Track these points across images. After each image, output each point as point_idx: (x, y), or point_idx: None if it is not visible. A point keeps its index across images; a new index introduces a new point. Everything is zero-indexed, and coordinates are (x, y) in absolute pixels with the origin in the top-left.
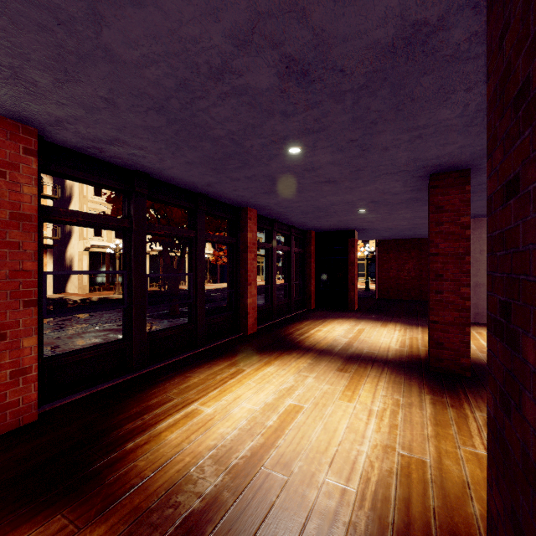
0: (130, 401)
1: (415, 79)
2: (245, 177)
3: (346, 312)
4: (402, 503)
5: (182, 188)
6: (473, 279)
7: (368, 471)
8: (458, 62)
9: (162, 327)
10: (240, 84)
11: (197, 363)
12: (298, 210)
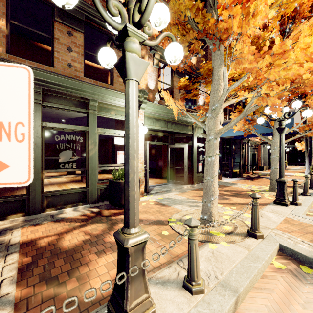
0: None
1: None
2: None
3: None
4: (72, 180)
5: None
6: None
7: (67, 180)
8: None
9: None
10: None
11: None
12: None
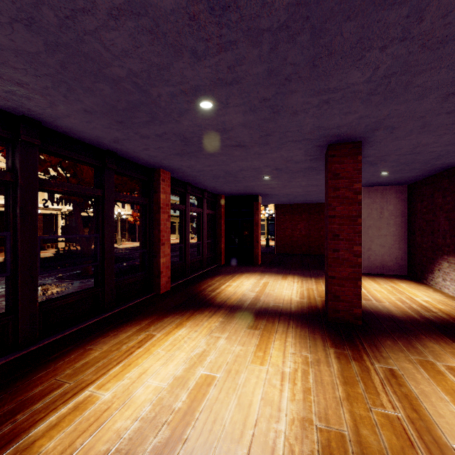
0: (3, 394)
1: (338, 24)
2: (155, 134)
3: (252, 267)
4: None
5: (87, 142)
6: None
7: None
8: (384, 6)
9: (71, 289)
10: None
11: (101, 331)
12: (210, 174)
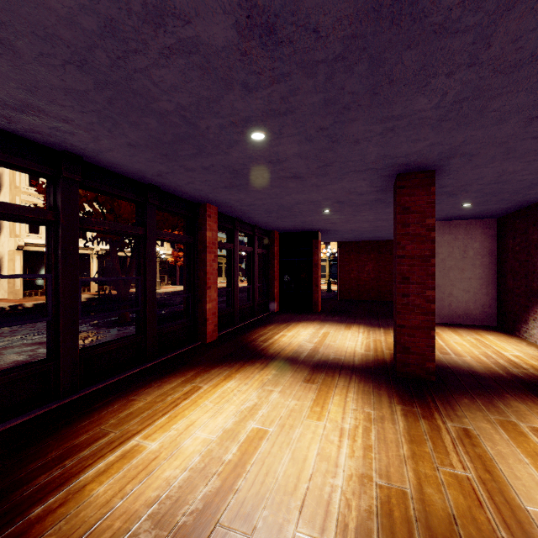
0: (49, 441)
1: (397, 53)
2: (202, 167)
3: (310, 315)
4: None
5: (128, 177)
6: None
7: (344, 513)
8: (446, 35)
9: (108, 337)
10: (188, 36)
11: (144, 382)
12: (262, 208)
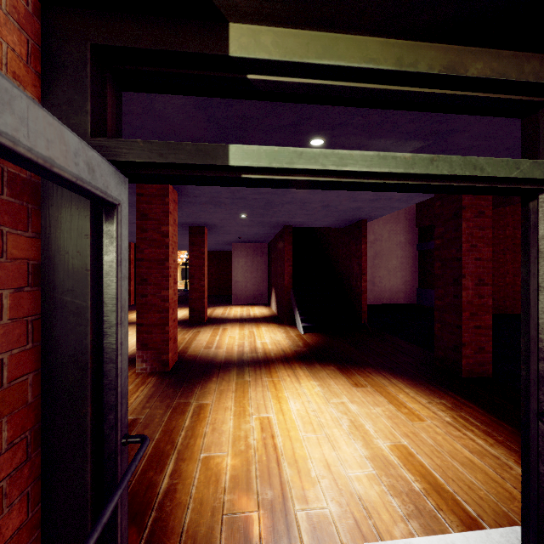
0: None
1: None
2: None
3: None
4: None
5: None
6: (235, 279)
7: None
8: None
9: None
10: None
11: None
12: None
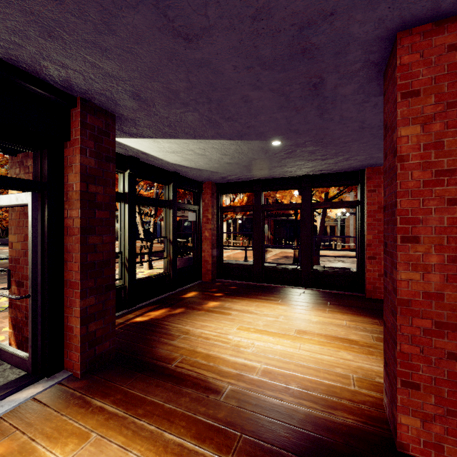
0: None
1: None
2: None
3: None
4: None
5: None
6: None
7: None
8: None
9: None
10: None
11: None
12: None
